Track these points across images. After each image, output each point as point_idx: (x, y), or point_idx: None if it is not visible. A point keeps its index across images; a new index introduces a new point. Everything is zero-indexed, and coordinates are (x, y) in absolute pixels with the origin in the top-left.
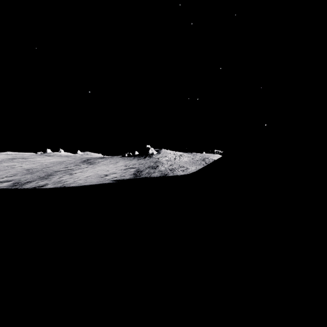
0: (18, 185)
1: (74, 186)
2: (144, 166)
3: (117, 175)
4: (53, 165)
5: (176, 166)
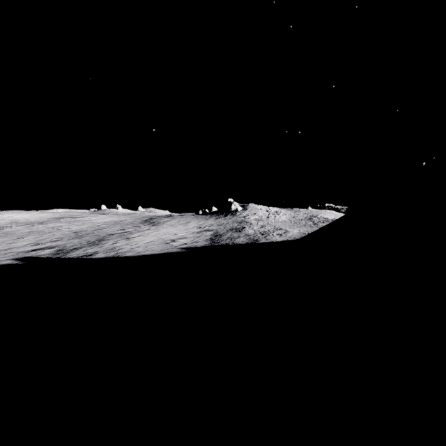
0: (62, 253)
1: (130, 256)
2: (225, 228)
3: (188, 241)
4: (106, 227)
5: (270, 228)
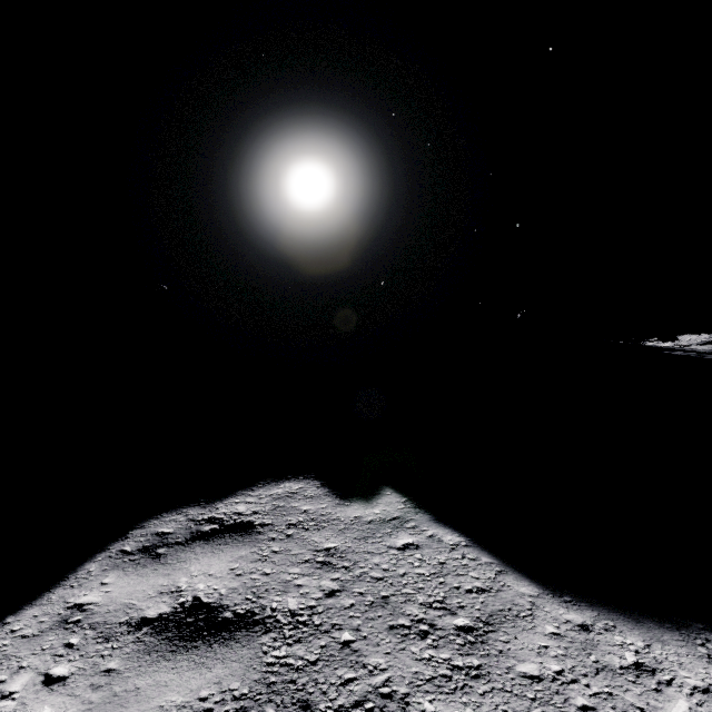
0: None
1: None
2: None
3: None
4: None
5: None
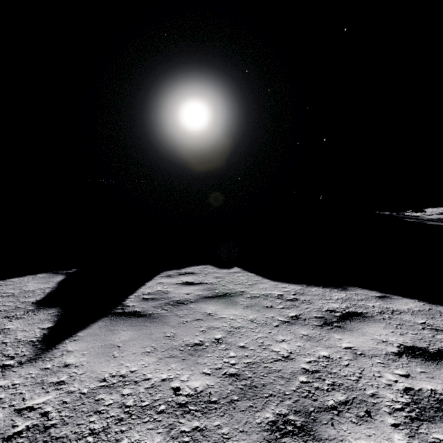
0: None
1: None
2: None
3: None
4: None
5: None
